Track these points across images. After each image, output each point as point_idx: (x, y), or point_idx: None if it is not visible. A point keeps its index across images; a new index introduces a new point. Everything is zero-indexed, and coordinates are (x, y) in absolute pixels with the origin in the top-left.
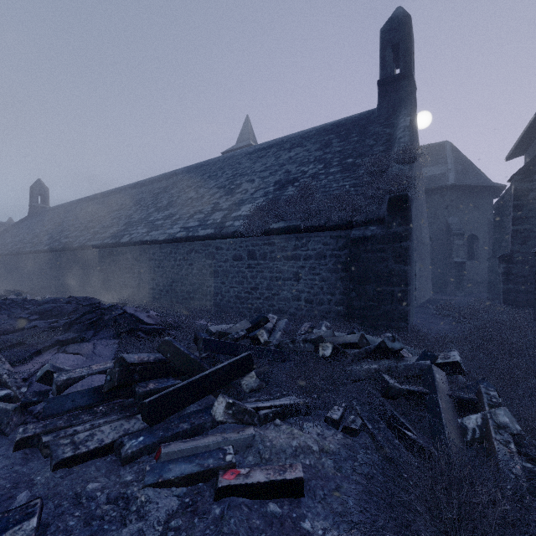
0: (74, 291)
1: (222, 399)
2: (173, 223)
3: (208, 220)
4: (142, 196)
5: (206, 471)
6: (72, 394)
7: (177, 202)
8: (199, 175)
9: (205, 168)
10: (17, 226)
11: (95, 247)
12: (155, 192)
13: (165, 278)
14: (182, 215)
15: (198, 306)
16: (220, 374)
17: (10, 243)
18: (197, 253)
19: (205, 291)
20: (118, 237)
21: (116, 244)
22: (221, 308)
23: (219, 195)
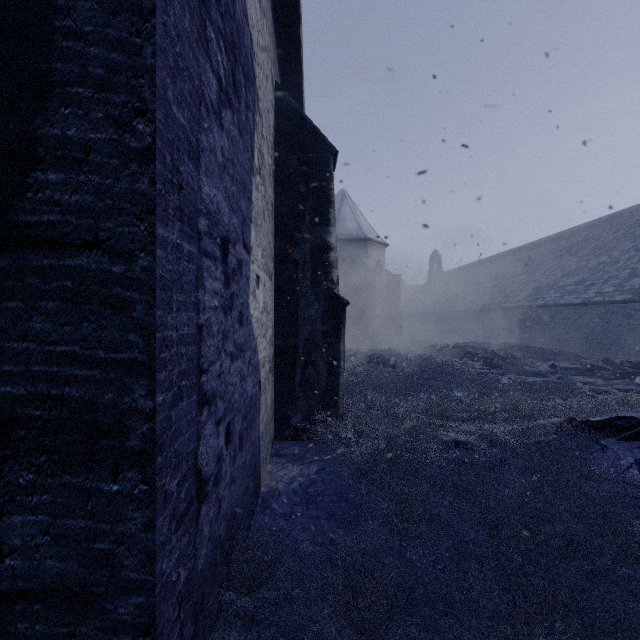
0: (491, 340)
1: (638, 378)
2: (586, 288)
3: (624, 286)
4: (543, 259)
5: (632, 389)
6: (568, 370)
7: (586, 267)
8: (610, 233)
9: (617, 222)
10: (424, 290)
11: (511, 308)
12: (557, 254)
13: (579, 332)
14: (594, 281)
15: (614, 355)
16: (638, 373)
17: (428, 304)
18: (613, 313)
19: (622, 344)
20: (531, 300)
21: (531, 306)
22: (639, 358)
23: (636, 259)
